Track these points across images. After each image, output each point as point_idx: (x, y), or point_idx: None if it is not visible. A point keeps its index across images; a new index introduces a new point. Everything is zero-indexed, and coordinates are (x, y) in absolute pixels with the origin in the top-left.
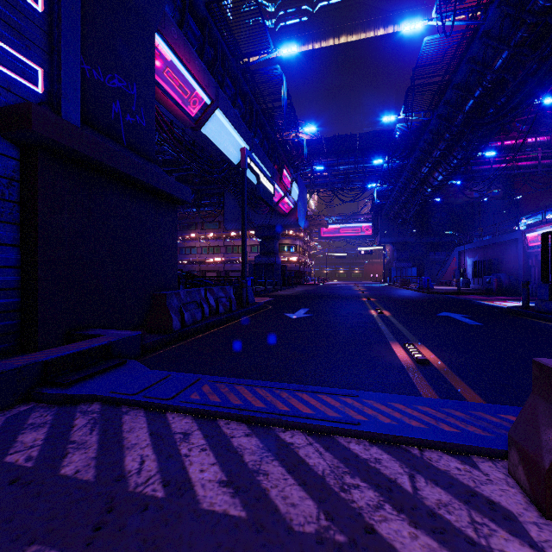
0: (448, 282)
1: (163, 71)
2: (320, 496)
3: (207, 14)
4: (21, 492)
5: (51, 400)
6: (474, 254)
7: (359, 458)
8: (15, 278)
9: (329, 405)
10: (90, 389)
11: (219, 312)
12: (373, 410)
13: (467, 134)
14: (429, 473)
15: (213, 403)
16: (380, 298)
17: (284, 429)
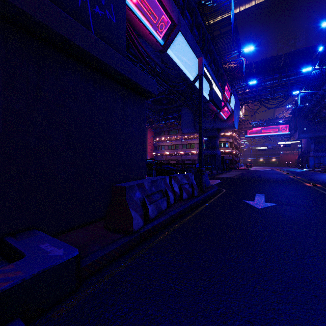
0: None
1: None
2: None
3: None
4: None
5: None
6: None
7: None
8: None
9: None
10: None
11: (183, 198)
12: None
13: None
14: None
15: None
16: (325, 184)
17: None
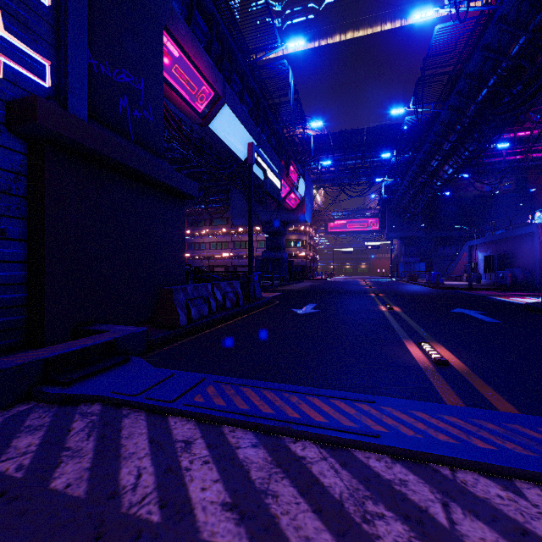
0: (458, 277)
1: (171, 67)
2: (339, 528)
3: (214, 10)
4: (6, 510)
5: (51, 400)
6: (486, 248)
7: (381, 478)
8: (22, 273)
9: (343, 413)
10: (91, 388)
11: (226, 307)
12: (392, 419)
13: (479, 125)
14: (466, 502)
15: (218, 407)
16: (389, 294)
17: (294, 440)
